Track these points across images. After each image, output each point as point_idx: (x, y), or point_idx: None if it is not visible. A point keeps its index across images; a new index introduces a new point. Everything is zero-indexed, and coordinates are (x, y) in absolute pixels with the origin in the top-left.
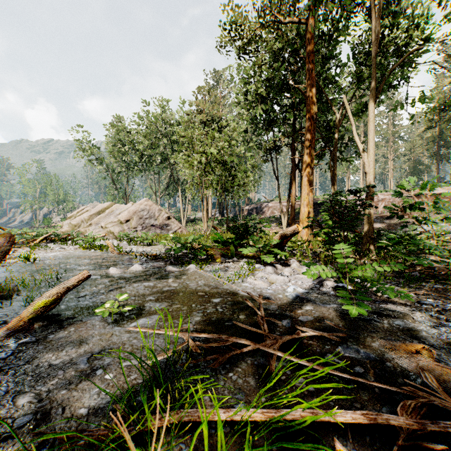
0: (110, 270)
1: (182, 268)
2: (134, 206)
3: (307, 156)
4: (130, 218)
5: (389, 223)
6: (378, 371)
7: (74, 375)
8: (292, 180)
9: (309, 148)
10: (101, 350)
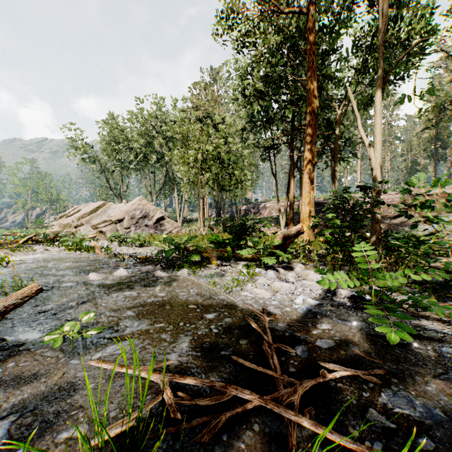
0: (89, 276)
1: (173, 273)
2: (127, 206)
3: (308, 152)
4: (123, 218)
5: (389, 223)
6: None
7: None
8: (291, 179)
9: (310, 144)
10: (38, 405)
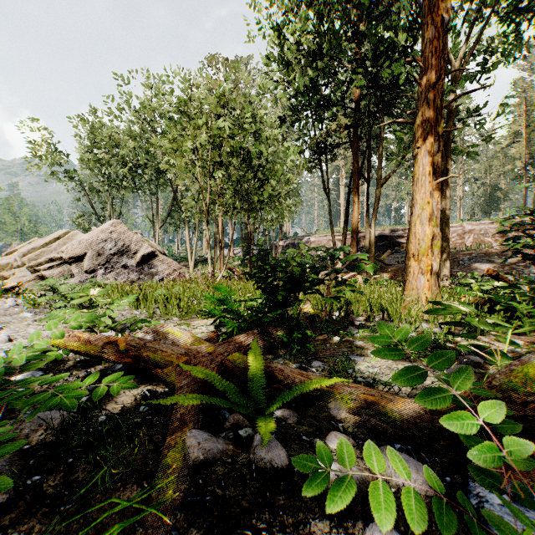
0: None
1: None
2: (91, 234)
3: (429, 107)
4: (83, 254)
5: (504, 264)
6: None
7: None
8: (354, 195)
9: (434, 89)
10: None
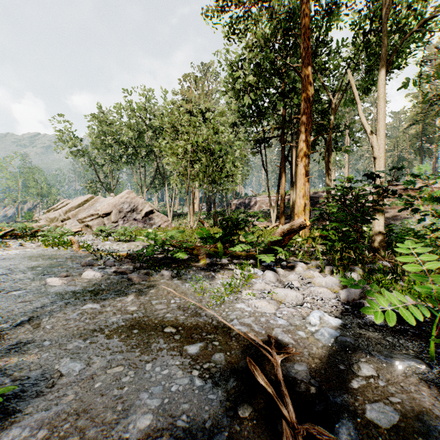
0: (50, 281)
1: (155, 275)
2: (115, 199)
3: (303, 142)
4: (110, 212)
5: None
6: None
7: None
8: (282, 172)
9: (306, 133)
10: None
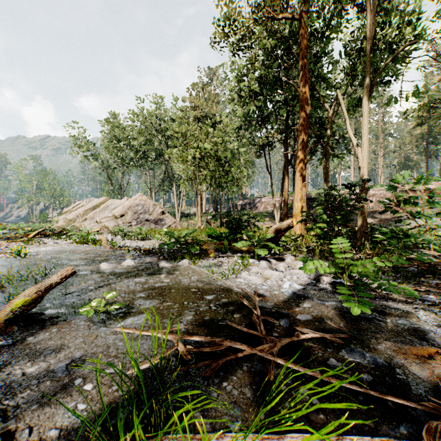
0: (101, 266)
1: (175, 263)
2: (129, 201)
3: (300, 151)
4: (125, 213)
5: (380, 218)
6: (388, 379)
7: (49, 386)
8: (285, 175)
9: (302, 143)
10: (83, 355)
